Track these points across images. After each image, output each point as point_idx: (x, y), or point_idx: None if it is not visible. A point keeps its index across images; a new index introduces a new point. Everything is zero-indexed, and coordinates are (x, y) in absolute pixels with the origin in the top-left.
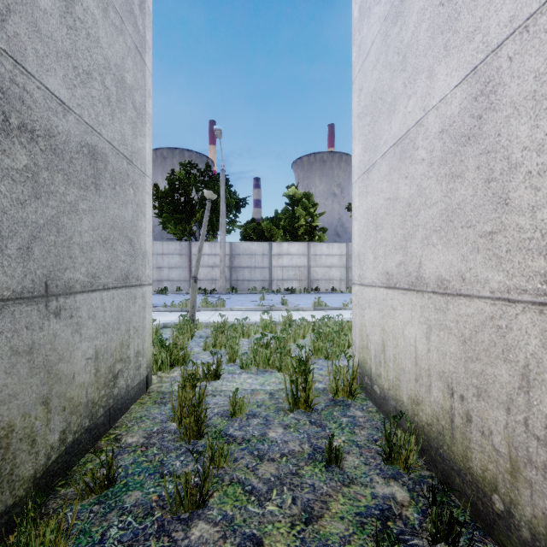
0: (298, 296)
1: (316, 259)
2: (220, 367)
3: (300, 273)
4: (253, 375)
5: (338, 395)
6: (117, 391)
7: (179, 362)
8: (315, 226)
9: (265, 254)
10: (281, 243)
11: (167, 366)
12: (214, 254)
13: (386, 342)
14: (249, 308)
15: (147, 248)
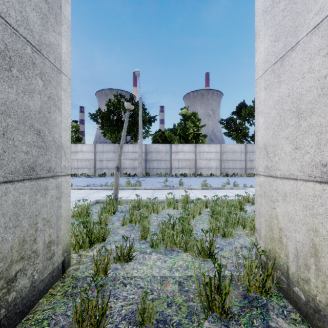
0: (189, 178)
1: (200, 155)
2: (132, 249)
3: (190, 163)
4: (162, 256)
5: (250, 290)
6: (14, 294)
7: (99, 239)
8: (199, 134)
9: (167, 151)
10: (178, 144)
11: (88, 244)
12: (135, 151)
13: (322, 247)
14: (157, 188)
15: (63, 141)
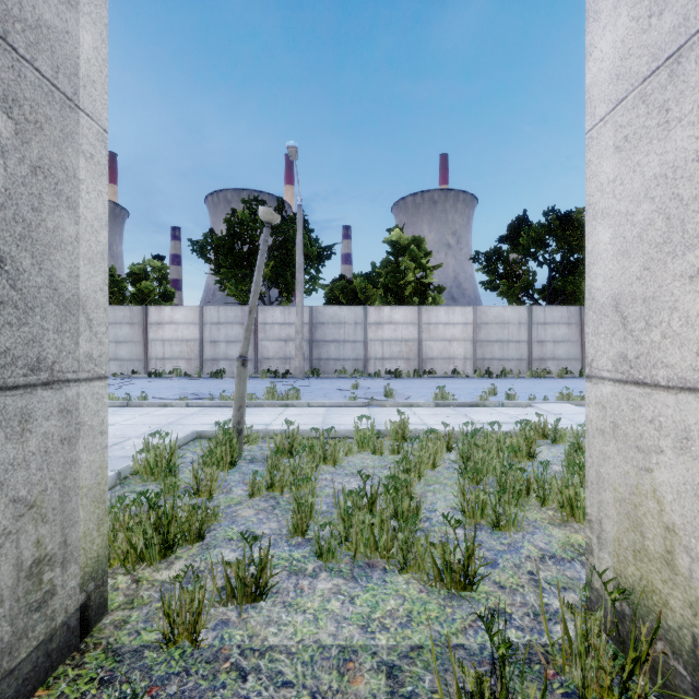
0: (406, 382)
1: (430, 329)
2: (266, 569)
3: (407, 349)
4: (343, 582)
5: (585, 698)
6: None
7: (189, 536)
8: (428, 284)
9: (358, 322)
10: (381, 307)
11: (160, 549)
12: (289, 323)
13: None
14: (335, 403)
15: (84, 289)
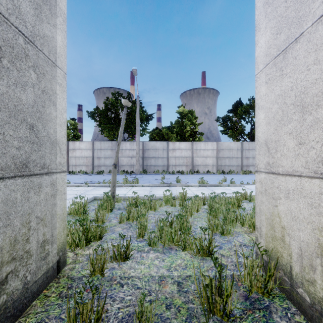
0: (186, 176)
1: (197, 152)
2: (129, 248)
3: (187, 161)
4: (160, 254)
5: (251, 291)
6: (5, 297)
7: (95, 237)
8: (196, 131)
9: (164, 149)
10: (175, 142)
11: (85, 242)
12: (133, 149)
13: None
14: (154, 185)
15: (58, 137)
